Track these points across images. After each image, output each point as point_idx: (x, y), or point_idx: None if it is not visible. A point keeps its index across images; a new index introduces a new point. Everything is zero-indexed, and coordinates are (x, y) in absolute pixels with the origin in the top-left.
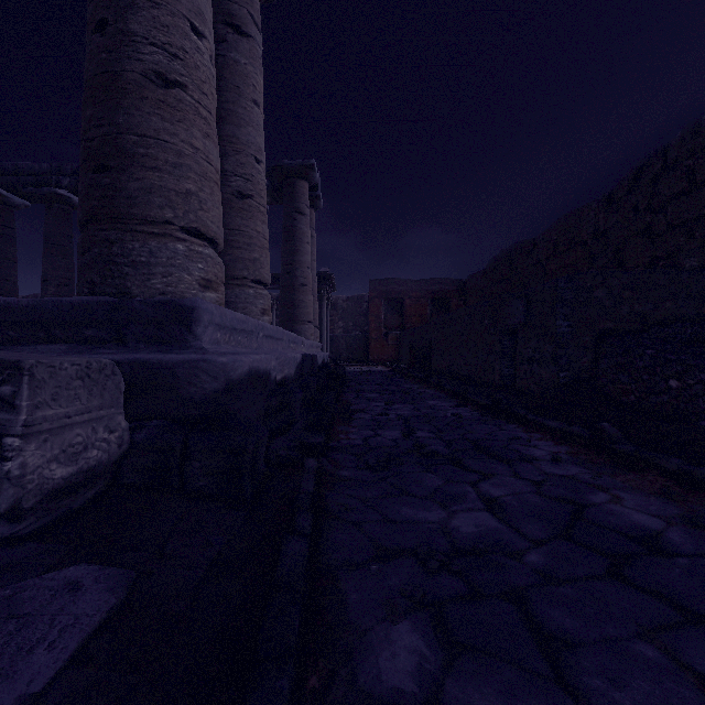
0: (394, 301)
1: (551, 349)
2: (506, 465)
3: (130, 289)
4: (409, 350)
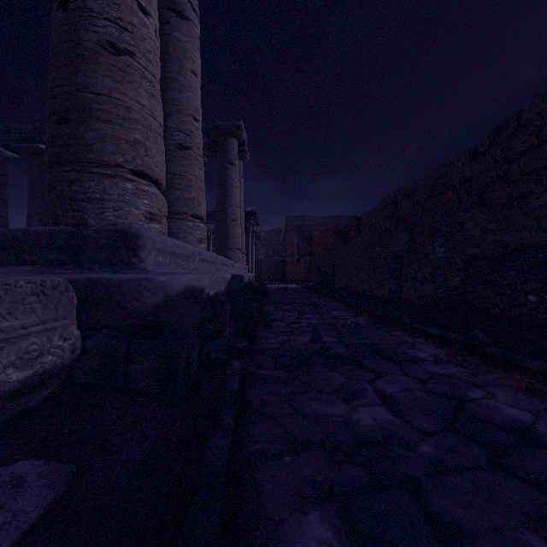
0: (305, 233)
1: (430, 270)
2: (396, 365)
3: (87, 220)
4: (316, 272)
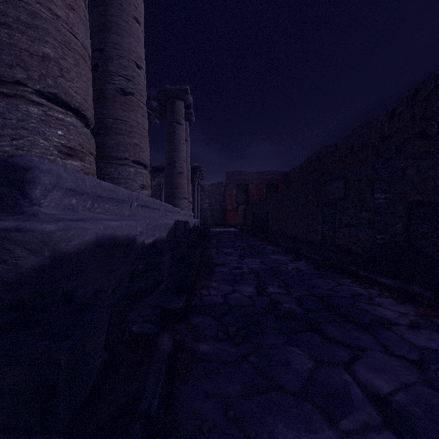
0: (242, 185)
1: (367, 217)
2: (367, 333)
3: None
4: (252, 218)
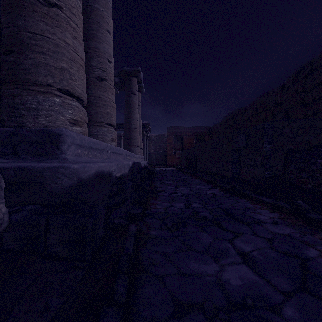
0: (178, 137)
1: (260, 159)
2: (247, 226)
3: (25, 123)
4: (185, 160)
